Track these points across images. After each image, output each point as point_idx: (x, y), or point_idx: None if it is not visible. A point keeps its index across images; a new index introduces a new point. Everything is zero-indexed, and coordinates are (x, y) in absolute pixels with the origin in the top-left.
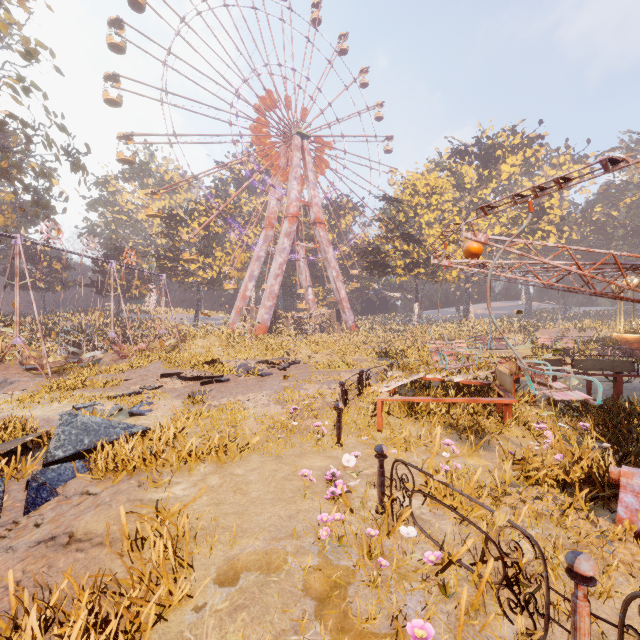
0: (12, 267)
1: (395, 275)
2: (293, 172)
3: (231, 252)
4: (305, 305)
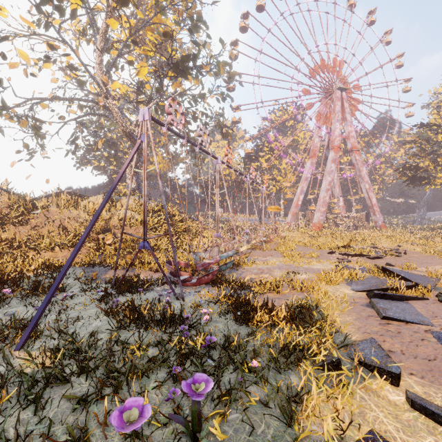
0: (164, 192)
1: (429, 185)
2: (336, 116)
3: (283, 176)
4: (340, 210)
